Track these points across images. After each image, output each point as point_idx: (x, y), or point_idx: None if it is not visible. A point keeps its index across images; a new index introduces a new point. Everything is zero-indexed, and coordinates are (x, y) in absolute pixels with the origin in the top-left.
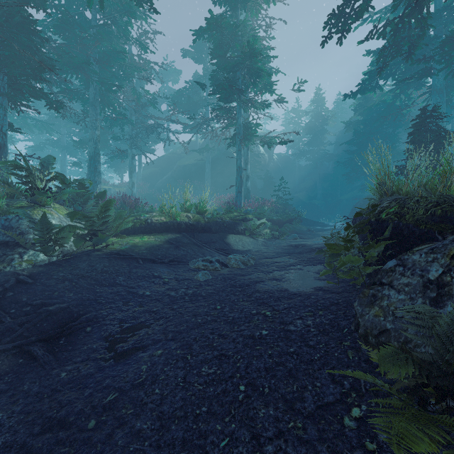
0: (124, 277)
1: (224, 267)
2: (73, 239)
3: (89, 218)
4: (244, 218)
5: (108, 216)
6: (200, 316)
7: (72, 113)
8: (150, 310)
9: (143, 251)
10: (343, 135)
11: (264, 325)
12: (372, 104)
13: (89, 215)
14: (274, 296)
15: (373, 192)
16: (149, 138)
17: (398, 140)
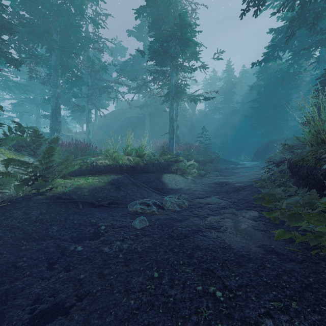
0: (59, 226)
1: (161, 209)
2: (14, 184)
3: (27, 164)
4: (176, 160)
5: (52, 161)
6: (133, 293)
7: (37, 74)
8: (76, 277)
9: (85, 193)
10: (247, 96)
11: (219, 324)
12: (272, 71)
13: (26, 161)
14: (218, 258)
15: (308, 139)
16: (102, 97)
17: (290, 99)
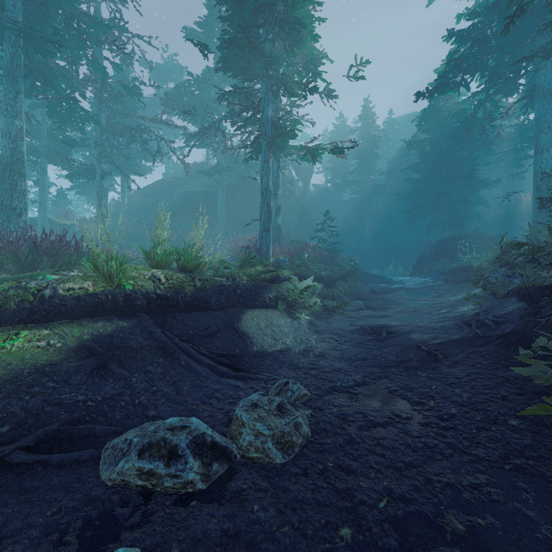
0: None
1: (219, 462)
2: None
3: None
4: (275, 277)
5: None
6: None
7: None
8: None
9: None
10: (397, 163)
11: None
12: (448, 114)
13: None
14: None
15: None
16: (136, 154)
17: (475, 167)
